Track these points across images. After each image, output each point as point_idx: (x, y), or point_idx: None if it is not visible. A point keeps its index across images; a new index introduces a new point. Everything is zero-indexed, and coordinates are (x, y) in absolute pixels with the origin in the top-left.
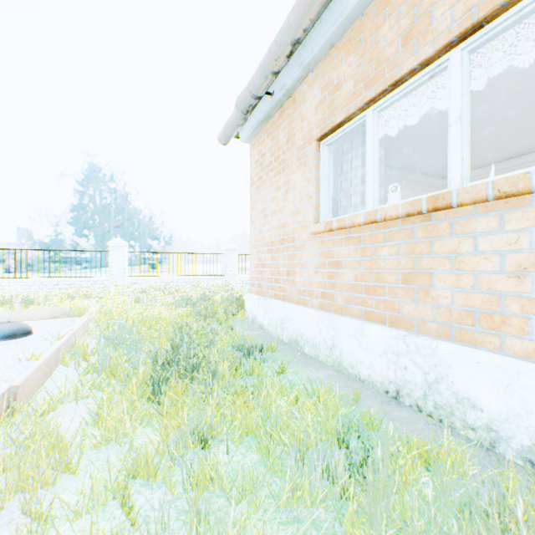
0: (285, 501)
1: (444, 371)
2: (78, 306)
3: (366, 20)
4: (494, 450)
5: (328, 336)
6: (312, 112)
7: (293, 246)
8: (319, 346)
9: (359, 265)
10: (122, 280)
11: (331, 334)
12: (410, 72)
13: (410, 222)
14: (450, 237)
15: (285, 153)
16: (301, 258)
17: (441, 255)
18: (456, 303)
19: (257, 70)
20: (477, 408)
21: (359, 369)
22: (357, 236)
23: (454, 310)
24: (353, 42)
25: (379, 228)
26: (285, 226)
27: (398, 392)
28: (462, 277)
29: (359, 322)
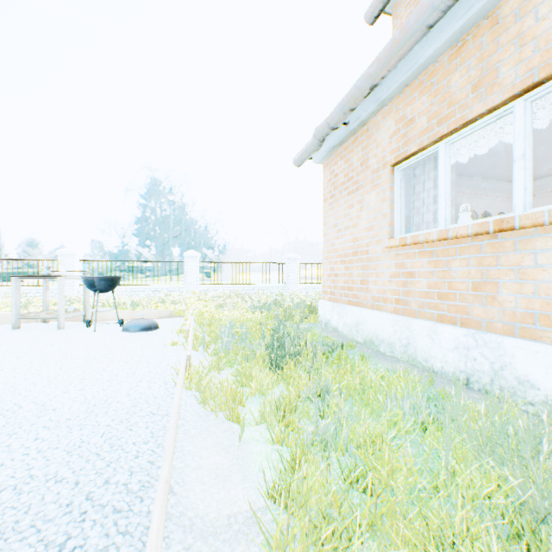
0: (386, 428)
1: (507, 360)
2: (178, 308)
3: (438, 67)
4: (548, 419)
5: (403, 336)
6: (386, 141)
7: (367, 258)
8: (394, 345)
9: (431, 275)
10: (195, 288)
11: (405, 334)
12: (478, 115)
13: (479, 240)
14: (514, 253)
15: (359, 175)
16: (375, 269)
17: (506, 267)
18: (518, 307)
19: (336, 108)
20: (535, 387)
21: (432, 363)
22: (430, 251)
23: (517, 312)
24: (426, 84)
25: (451, 244)
26: (358, 240)
27: (468, 379)
28: (524, 285)
29: (432, 323)
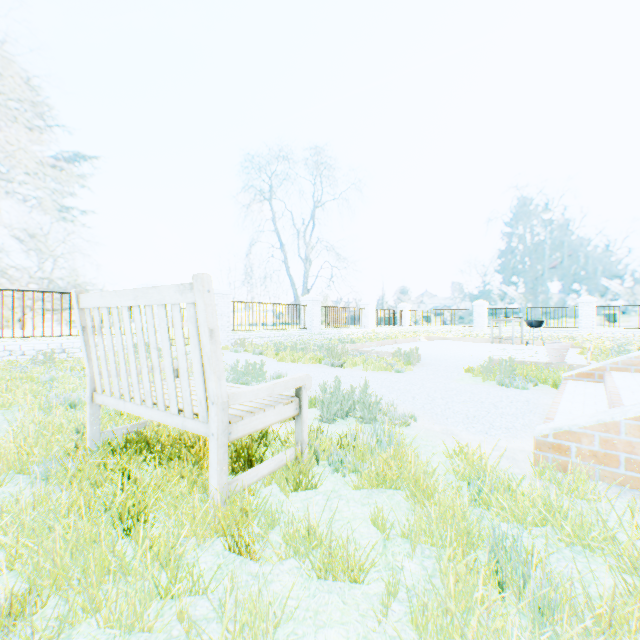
0: None
1: None
2: (577, 341)
3: None
4: None
5: None
6: None
7: None
8: None
9: None
10: (589, 331)
11: None
12: None
13: None
14: None
15: None
16: None
17: None
18: None
19: None
20: None
21: None
22: None
23: None
24: None
25: None
26: None
27: None
28: None
29: None
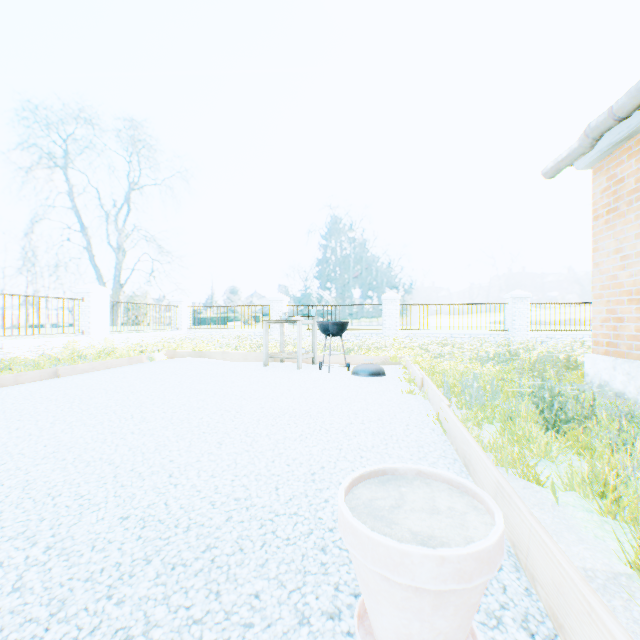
0: None
1: None
2: (393, 355)
3: None
4: None
5: None
6: None
7: None
8: None
9: None
10: (394, 333)
11: None
12: None
13: None
14: None
15: None
16: None
17: None
18: None
19: (631, 90)
20: None
21: None
22: None
23: None
24: None
25: None
26: None
27: None
28: None
29: None
